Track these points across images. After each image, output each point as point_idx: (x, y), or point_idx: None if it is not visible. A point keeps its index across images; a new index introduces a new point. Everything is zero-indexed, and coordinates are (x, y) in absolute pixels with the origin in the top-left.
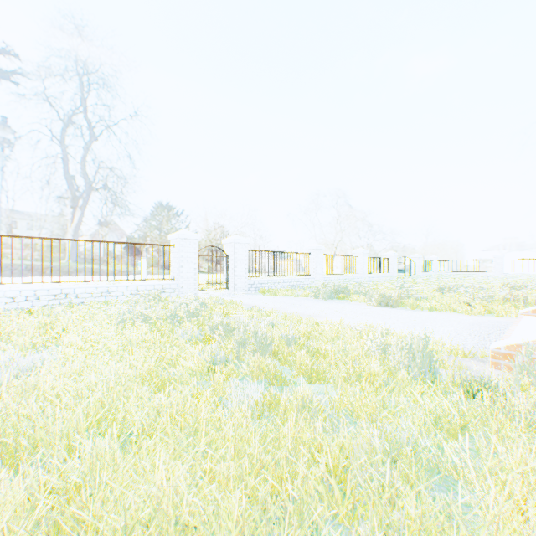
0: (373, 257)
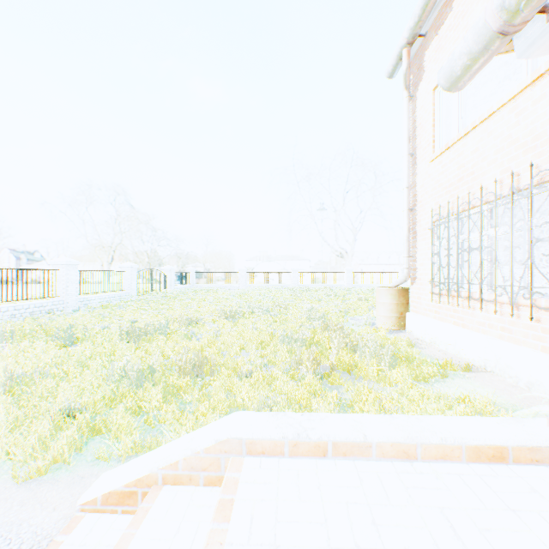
0: (94, 270)
